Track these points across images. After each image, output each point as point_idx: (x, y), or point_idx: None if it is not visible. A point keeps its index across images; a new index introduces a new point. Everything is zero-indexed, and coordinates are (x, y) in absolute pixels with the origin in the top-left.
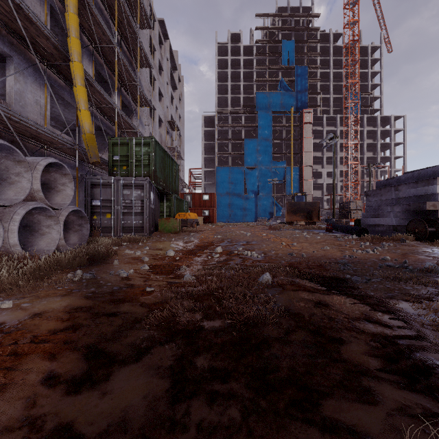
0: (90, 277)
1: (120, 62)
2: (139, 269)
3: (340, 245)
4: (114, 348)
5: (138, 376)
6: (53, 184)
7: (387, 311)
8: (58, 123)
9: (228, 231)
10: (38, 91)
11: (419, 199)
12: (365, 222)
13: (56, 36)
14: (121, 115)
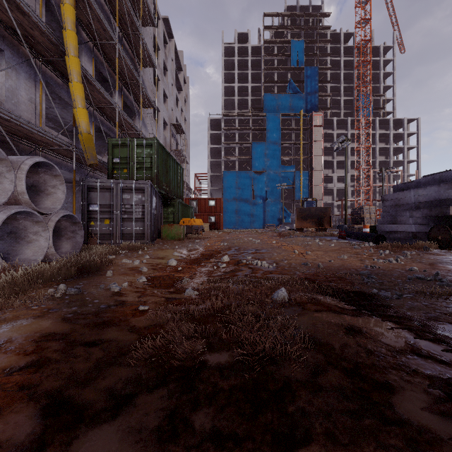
0: (75, 292)
1: (121, 59)
2: (135, 281)
3: (358, 253)
4: (85, 396)
5: (110, 446)
6: (42, 187)
7: (436, 340)
8: (56, 124)
9: (235, 238)
10: (33, 89)
11: (441, 203)
12: (382, 229)
13: (53, 31)
14: (122, 116)
